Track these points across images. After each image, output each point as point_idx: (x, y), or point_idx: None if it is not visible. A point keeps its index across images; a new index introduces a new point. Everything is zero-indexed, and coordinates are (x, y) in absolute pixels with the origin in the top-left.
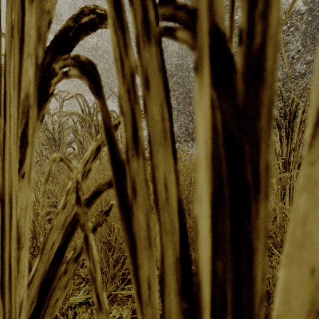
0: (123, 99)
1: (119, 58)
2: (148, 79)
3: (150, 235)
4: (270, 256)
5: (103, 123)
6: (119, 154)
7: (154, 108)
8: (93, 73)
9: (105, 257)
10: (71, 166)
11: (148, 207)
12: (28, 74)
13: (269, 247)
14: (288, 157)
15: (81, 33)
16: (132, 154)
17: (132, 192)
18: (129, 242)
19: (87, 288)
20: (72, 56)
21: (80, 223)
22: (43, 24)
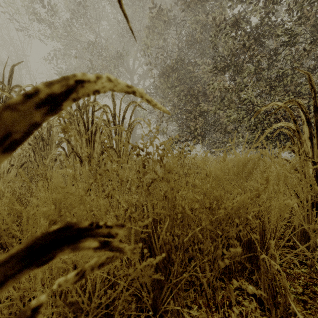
0: None
1: None
2: None
3: None
4: (314, 300)
5: None
6: None
7: None
8: None
9: None
10: None
11: None
12: None
13: (307, 281)
14: None
15: None
16: None
17: None
18: None
19: None
20: None
21: None
22: None
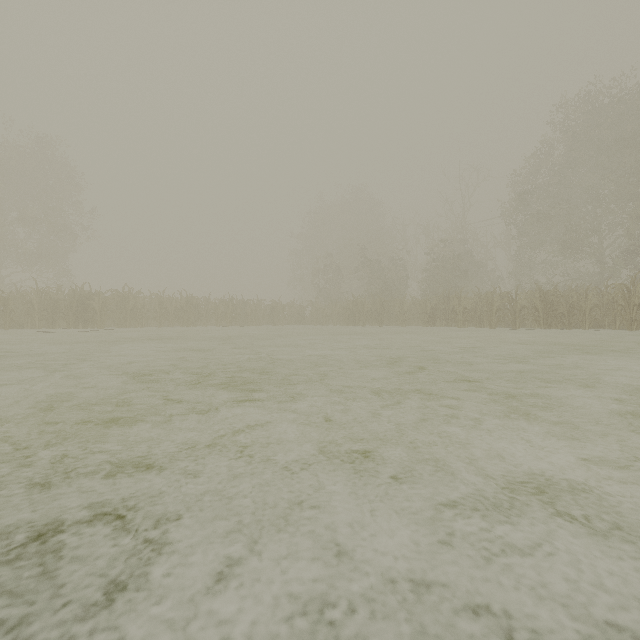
0: None
1: None
2: None
3: None
4: None
5: None
6: None
7: None
8: None
9: None
10: None
11: None
12: None
13: None
14: None
15: None
16: None
17: None
18: None
19: None
20: None
21: None
22: None
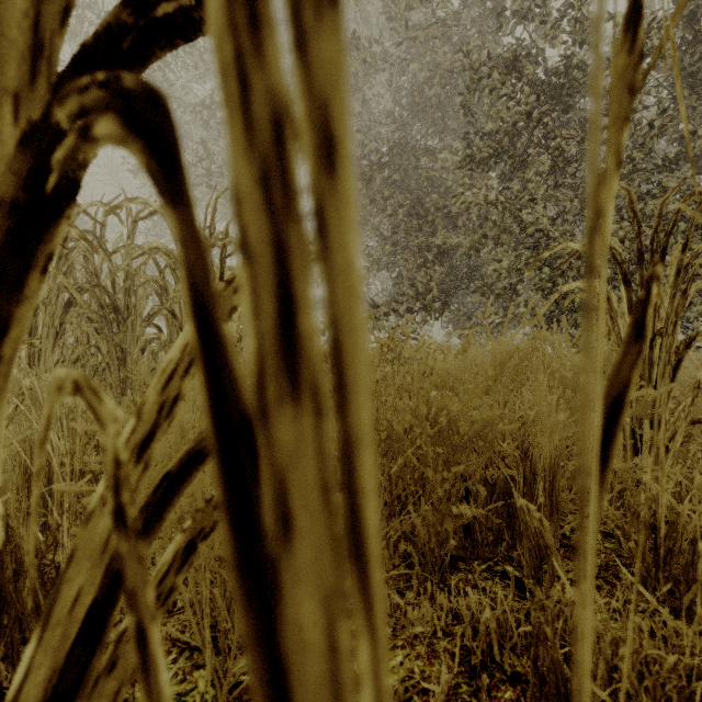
0: (249, 207)
1: (236, 68)
2: (334, 133)
3: (339, 673)
4: (613, 585)
5: (186, 285)
6: (237, 389)
7: (355, 236)
8: (156, 125)
9: (226, 593)
10: (99, 410)
11: (333, 579)
12: (4, 145)
13: (609, 561)
14: (649, 350)
15: (155, 42)
16: (277, 392)
17: (279, 518)
18: (268, 684)
19: (183, 668)
20: (98, 78)
21: (125, 584)
22: (47, 13)
